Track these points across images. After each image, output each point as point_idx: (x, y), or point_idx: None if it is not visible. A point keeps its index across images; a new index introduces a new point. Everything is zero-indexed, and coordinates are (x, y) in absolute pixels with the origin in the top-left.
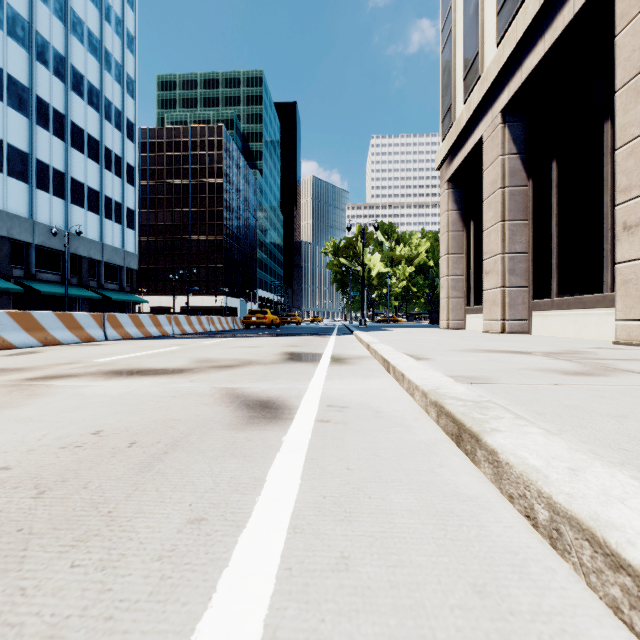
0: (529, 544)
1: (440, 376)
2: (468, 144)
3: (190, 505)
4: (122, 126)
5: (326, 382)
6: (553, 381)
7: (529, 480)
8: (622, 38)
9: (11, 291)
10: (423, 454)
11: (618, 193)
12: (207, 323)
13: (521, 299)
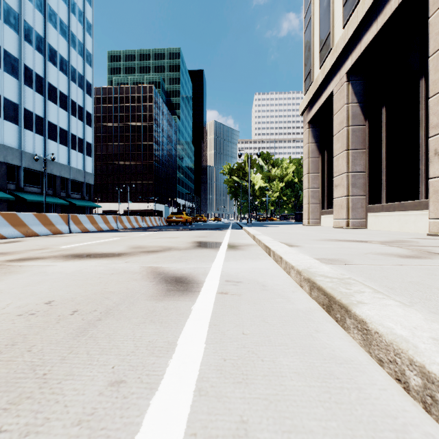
0: (405, 407)
1: (309, 258)
2: (323, 96)
3: (113, 367)
4: (83, 86)
5: (224, 263)
6: (393, 262)
7: (400, 349)
8: (434, 19)
9: (6, 199)
10: (302, 321)
11: (431, 129)
12: (141, 221)
13: (360, 204)
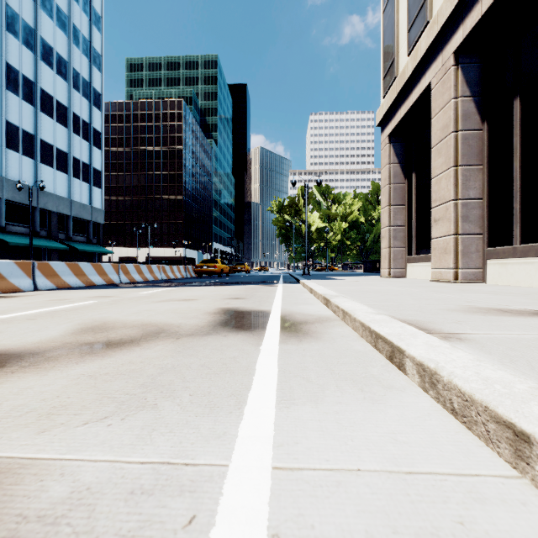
0: None
1: None
2: (413, 94)
3: None
4: (89, 95)
5: (280, 419)
6: None
7: None
8: None
9: None
10: None
11: None
12: (158, 272)
13: (475, 247)
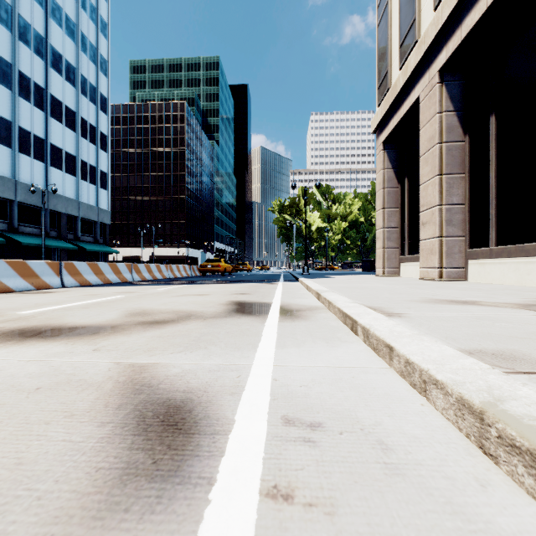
0: None
1: (457, 355)
2: (404, 106)
3: None
4: (96, 100)
5: (277, 352)
6: None
7: None
8: None
9: None
10: None
11: None
12: (166, 271)
13: (458, 248)
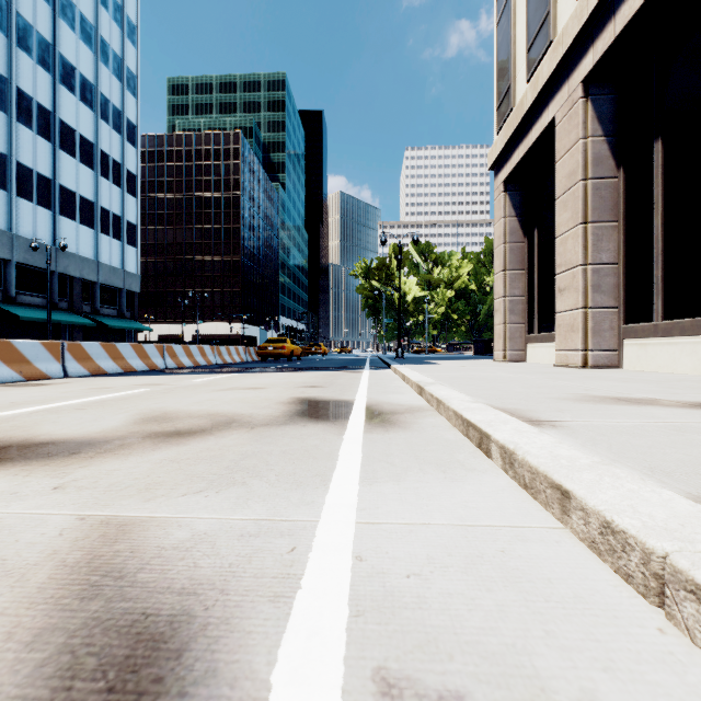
0: None
1: None
2: (533, 131)
3: None
4: (122, 128)
5: (363, 492)
6: None
7: None
8: None
9: None
10: None
11: None
12: (212, 354)
13: (608, 323)
